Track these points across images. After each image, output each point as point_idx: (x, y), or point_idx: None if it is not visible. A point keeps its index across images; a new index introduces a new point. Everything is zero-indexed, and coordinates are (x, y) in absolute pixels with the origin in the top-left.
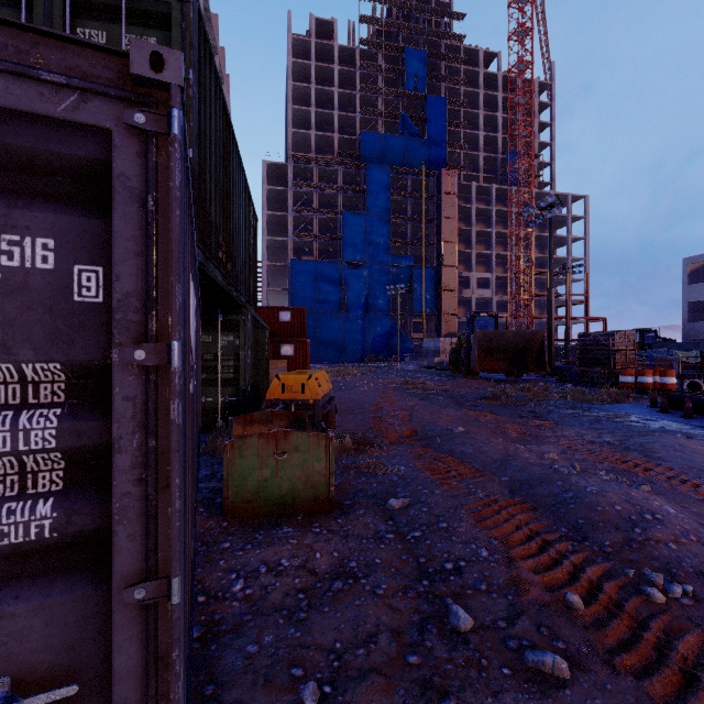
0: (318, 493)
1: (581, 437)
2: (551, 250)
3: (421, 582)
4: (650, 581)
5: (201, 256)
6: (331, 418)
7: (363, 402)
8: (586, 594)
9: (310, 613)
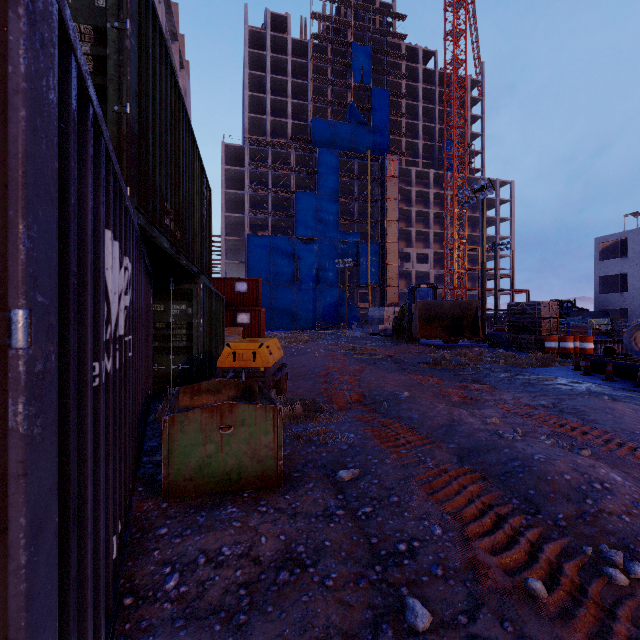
0: (265, 467)
1: (517, 400)
2: (484, 228)
3: (374, 568)
4: (610, 560)
5: (143, 221)
6: (282, 385)
7: (314, 367)
8: (547, 577)
9: (252, 614)
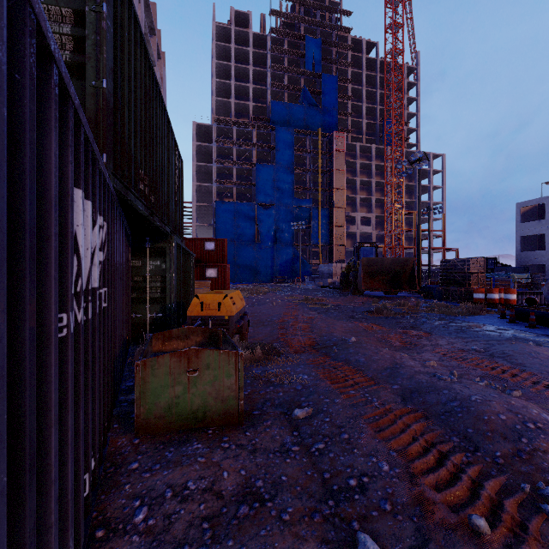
0: (228, 407)
1: (452, 345)
2: (419, 194)
3: (327, 502)
4: (547, 497)
5: (119, 185)
6: (244, 331)
7: (272, 315)
8: (489, 514)
9: (213, 548)
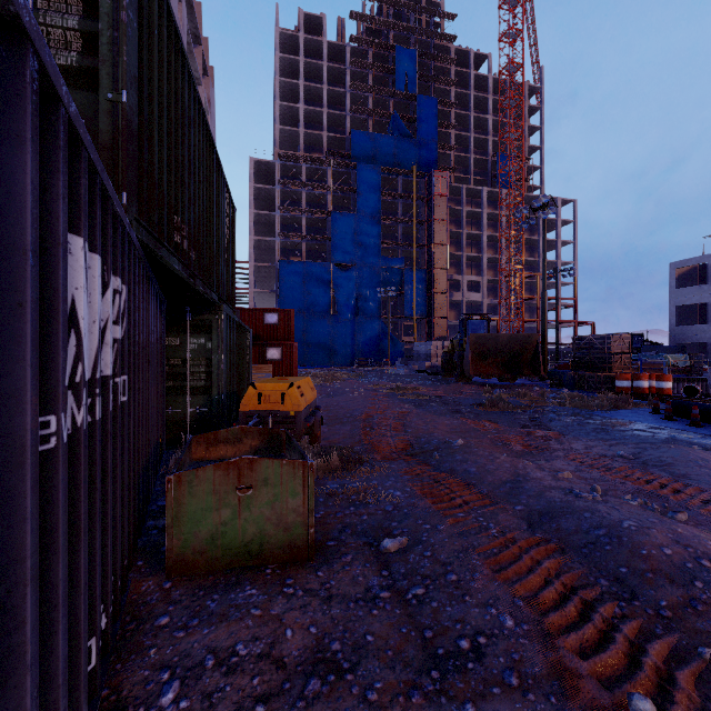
0: (293, 536)
1: (591, 449)
2: (545, 251)
3: (429, 674)
4: None
5: (146, 236)
6: (316, 431)
7: (352, 409)
8: (656, 691)
9: None
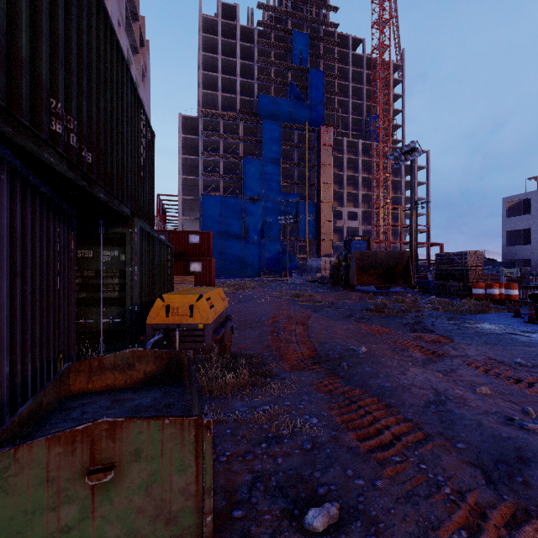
0: (181, 530)
1: (485, 356)
2: (412, 186)
3: None
4: None
5: None
6: (226, 342)
7: (260, 314)
8: None
9: None
